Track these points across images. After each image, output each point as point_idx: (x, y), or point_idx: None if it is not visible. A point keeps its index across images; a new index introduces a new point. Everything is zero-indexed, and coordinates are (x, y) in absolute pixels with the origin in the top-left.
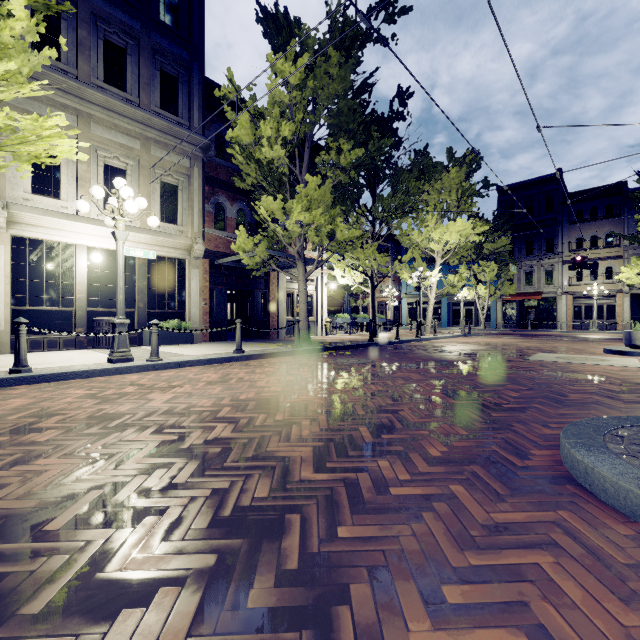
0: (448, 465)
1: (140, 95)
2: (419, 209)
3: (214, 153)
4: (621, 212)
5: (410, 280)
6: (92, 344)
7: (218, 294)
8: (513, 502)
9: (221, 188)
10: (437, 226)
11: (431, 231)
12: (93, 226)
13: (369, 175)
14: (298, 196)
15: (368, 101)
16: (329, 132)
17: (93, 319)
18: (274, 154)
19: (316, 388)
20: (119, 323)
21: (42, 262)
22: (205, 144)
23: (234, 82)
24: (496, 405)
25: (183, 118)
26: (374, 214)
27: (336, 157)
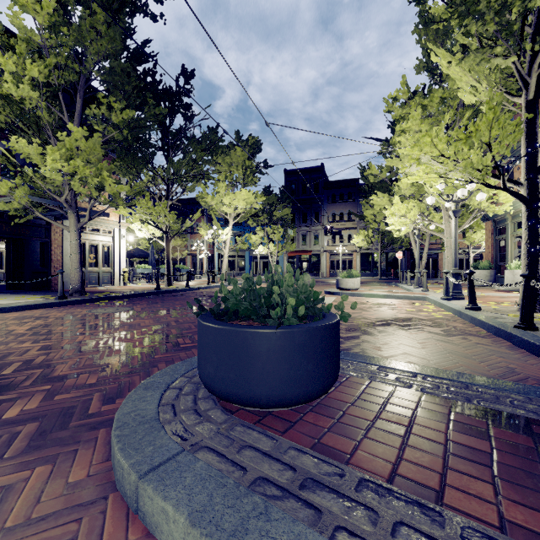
0: (1, 428)
1: None
2: (210, 177)
3: None
4: (356, 198)
5: (206, 236)
6: None
7: None
8: (3, 466)
9: None
10: (227, 193)
11: (222, 197)
12: None
13: (162, 139)
14: (61, 144)
15: (154, 71)
16: (106, 88)
17: None
18: (24, 93)
19: (4, 345)
20: None
21: None
22: None
23: None
24: (176, 346)
25: None
26: (167, 175)
27: (108, 113)
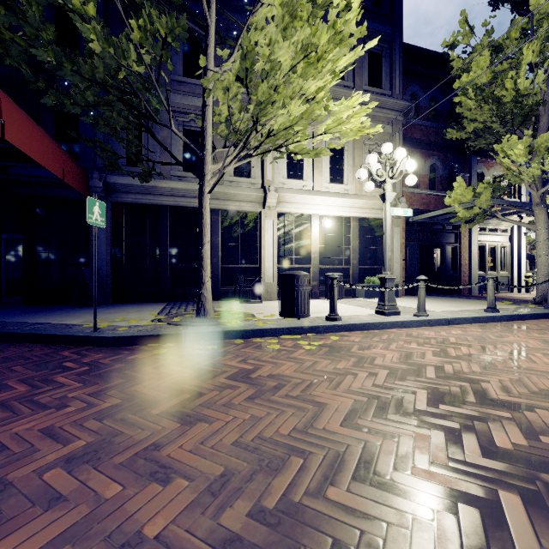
0: None
1: (354, 79)
2: None
3: (413, 114)
4: None
5: None
6: (321, 295)
7: (411, 250)
8: None
9: (415, 147)
10: None
11: None
12: (325, 198)
13: None
14: None
15: None
16: None
17: (326, 274)
18: (527, 83)
19: None
20: (388, 278)
21: (292, 230)
22: (406, 107)
23: (467, 24)
24: None
25: (385, 89)
26: None
27: None
